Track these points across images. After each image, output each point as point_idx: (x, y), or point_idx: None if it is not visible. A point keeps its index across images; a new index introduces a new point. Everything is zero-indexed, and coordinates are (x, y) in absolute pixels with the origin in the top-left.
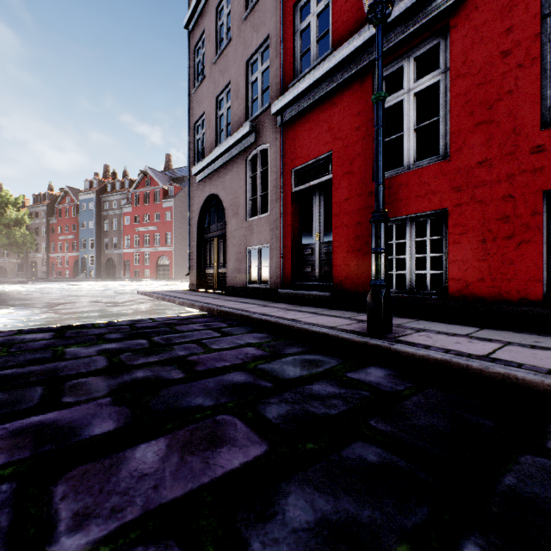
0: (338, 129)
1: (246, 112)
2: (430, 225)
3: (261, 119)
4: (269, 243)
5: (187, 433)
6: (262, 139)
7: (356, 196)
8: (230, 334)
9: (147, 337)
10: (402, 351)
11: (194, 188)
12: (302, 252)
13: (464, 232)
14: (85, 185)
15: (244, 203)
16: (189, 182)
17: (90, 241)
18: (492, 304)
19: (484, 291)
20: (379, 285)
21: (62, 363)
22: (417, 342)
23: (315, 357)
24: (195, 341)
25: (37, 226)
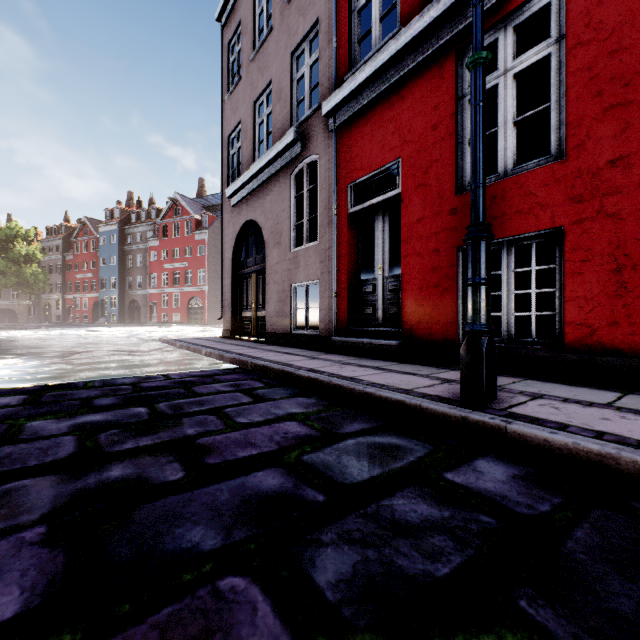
0: (409, 129)
1: (291, 117)
2: (517, 257)
3: (309, 124)
4: (318, 278)
5: (152, 634)
6: (310, 149)
7: (433, 215)
8: (265, 399)
9: (150, 402)
10: (527, 435)
11: (228, 214)
12: (361, 290)
13: (588, 258)
14: (106, 215)
15: (288, 230)
16: (223, 207)
17: (112, 280)
18: (632, 358)
19: (618, 340)
20: (478, 331)
21: (7, 449)
22: (542, 417)
23: (389, 440)
24: (214, 410)
25: (51, 263)
